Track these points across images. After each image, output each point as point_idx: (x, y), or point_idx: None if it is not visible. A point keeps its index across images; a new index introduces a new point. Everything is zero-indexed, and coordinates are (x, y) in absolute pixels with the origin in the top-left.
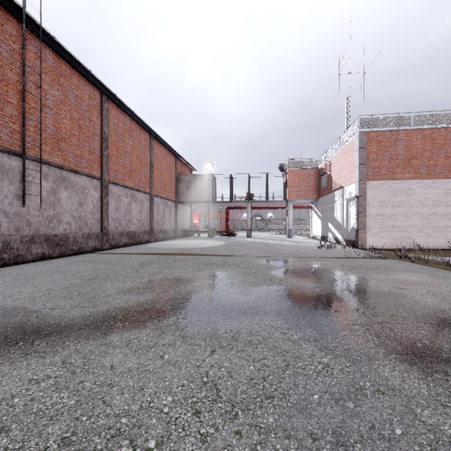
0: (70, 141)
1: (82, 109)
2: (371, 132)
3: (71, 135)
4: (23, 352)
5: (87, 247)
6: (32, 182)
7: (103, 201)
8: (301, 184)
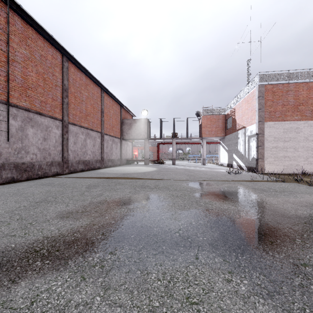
0: (36, 90)
1: (46, 66)
2: (268, 85)
3: (37, 85)
4: None
5: (50, 172)
6: None
7: (63, 137)
8: (213, 125)
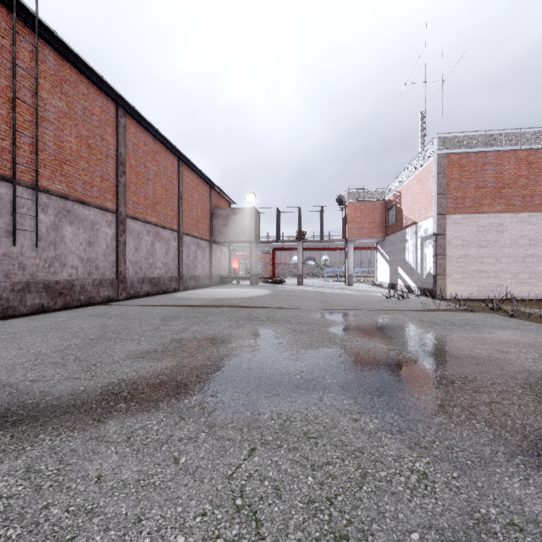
0: (77, 164)
1: (92, 125)
2: (452, 154)
3: (78, 157)
4: None
5: (99, 297)
6: (25, 214)
7: (119, 240)
8: (364, 219)
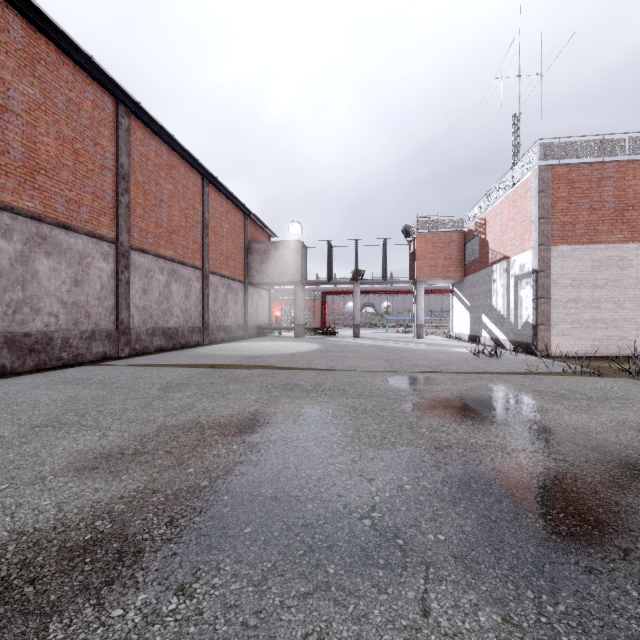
0: (57, 174)
1: (79, 123)
2: (559, 166)
3: (59, 165)
4: None
5: (90, 354)
6: None
7: (119, 279)
8: (438, 255)
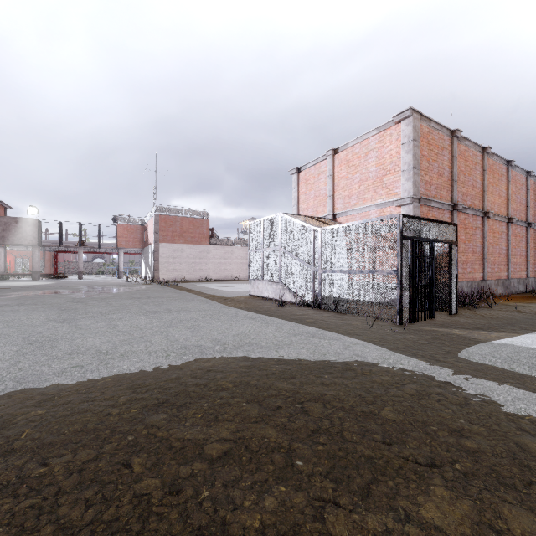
0: None
1: None
2: (162, 215)
3: None
4: (1, 298)
5: None
6: None
7: None
8: (130, 236)
